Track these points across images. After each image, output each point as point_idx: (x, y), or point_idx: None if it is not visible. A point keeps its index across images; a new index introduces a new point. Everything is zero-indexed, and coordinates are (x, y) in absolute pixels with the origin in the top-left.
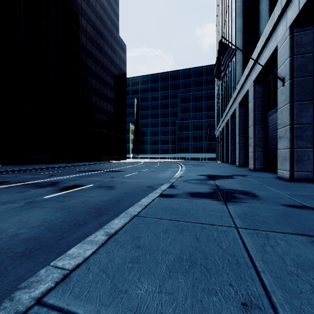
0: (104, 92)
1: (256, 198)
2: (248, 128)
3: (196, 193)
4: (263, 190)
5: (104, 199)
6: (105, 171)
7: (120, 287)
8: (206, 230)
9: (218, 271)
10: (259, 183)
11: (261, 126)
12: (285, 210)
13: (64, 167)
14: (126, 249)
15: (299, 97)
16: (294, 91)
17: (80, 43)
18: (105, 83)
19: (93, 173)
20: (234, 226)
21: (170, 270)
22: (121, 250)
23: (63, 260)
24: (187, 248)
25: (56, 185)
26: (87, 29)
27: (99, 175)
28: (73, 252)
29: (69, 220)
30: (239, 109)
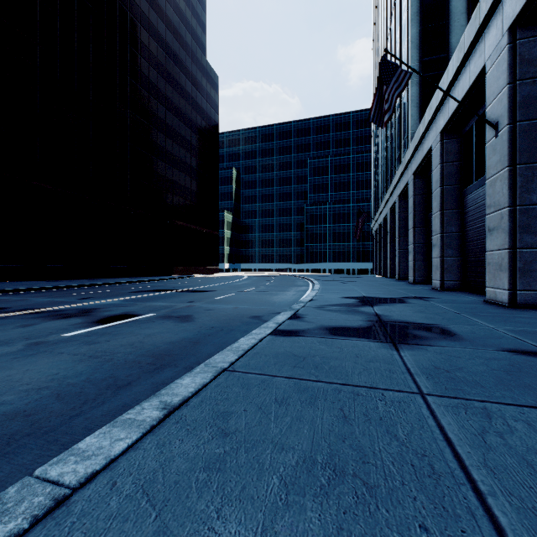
0: (180, 157)
1: (452, 337)
2: (430, 217)
3: (339, 327)
4: (463, 323)
5: (172, 340)
6: (179, 291)
7: (175, 531)
8: (362, 399)
9: (393, 492)
10: (454, 311)
11: (454, 211)
12: (512, 359)
13: (110, 284)
14: (198, 440)
15: (526, 156)
16: (516, 144)
17: (139, 72)
18: (181, 141)
19: (159, 295)
20: (418, 391)
21: (287, 488)
22: (188, 441)
23: (62, 463)
24: (324, 436)
25: (89, 314)
26: (151, 48)
27: (168, 298)
28: (89, 445)
29: (100, 378)
30: (414, 183)
